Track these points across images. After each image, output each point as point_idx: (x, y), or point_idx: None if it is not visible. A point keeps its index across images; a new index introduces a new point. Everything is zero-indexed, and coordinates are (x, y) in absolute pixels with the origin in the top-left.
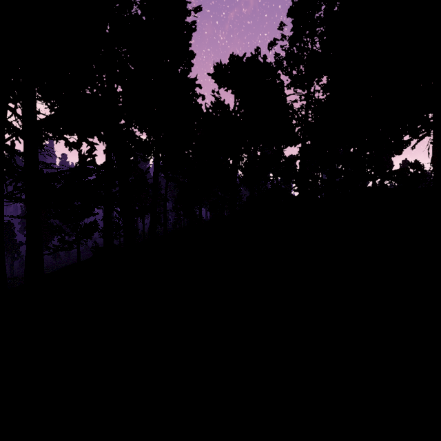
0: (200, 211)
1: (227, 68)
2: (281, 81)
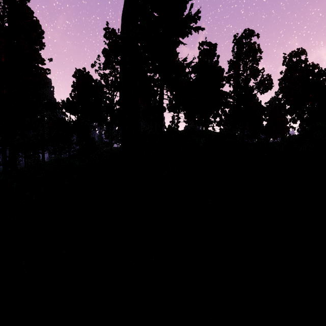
0: (43, 154)
1: (67, 104)
2: (98, 87)
